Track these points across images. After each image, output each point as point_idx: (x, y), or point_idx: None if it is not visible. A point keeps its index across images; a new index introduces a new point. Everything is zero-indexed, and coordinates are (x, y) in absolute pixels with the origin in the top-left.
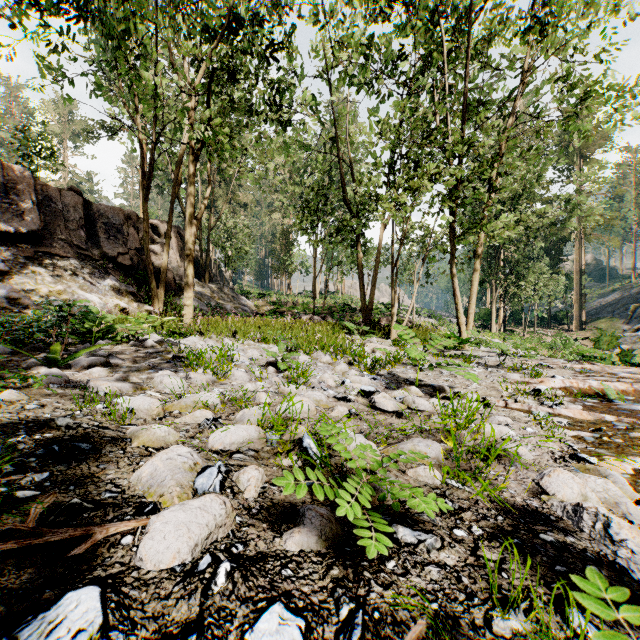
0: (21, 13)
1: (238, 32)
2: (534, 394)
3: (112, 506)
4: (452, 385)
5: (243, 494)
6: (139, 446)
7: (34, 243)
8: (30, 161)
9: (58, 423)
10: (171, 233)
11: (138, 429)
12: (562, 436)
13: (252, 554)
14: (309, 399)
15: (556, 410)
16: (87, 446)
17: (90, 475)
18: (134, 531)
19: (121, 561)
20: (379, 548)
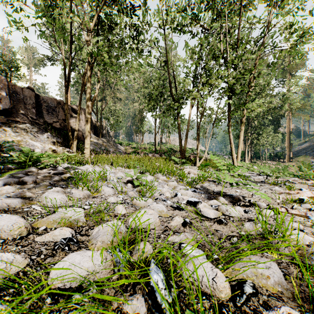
0: None
1: (114, 1)
2: (299, 202)
3: None
4: (242, 195)
5: None
6: None
7: (7, 115)
8: (6, 73)
9: None
10: (82, 112)
11: None
12: None
13: None
14: (154, 211)
15: None
16: None
17: None
18: None
19: None
20: None
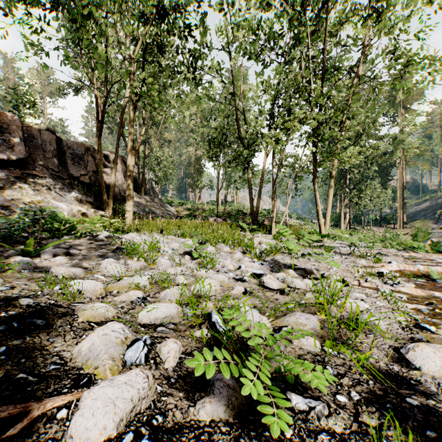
0: (11, 5)
1: (164, 19)
2: (378, 275)
3: (54, 378)
4: (318, 268)
5: (164, 364)
6: (83, 321)
7: (21, 167)
8: (19, 110)
9: (21, 302)
10: (118, 160)
11: (84, 307)
12: (404, 308)
13: (170, 425)
14: (215, 280)
15: (397, 288)
16: (42, 322)
17: (40, 348)
18: (69, 404)
19: (54, 436)
20: (282, 428)
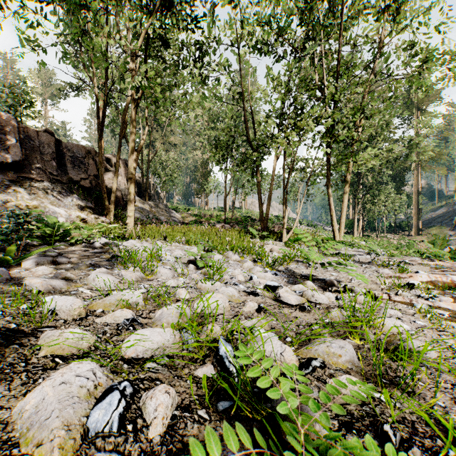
0: None
1: (168, 12)
2: (408, 287)
3: None
4: (338, 279)
5: (147, 430)
6: (46, 355)
7: (17, 170)
8: (15, 110)
9: None
10: (120, 164)
11: (50, 334)
12: (450, 329)
13: None
14: (223, 295)
15: (435, 303)
16: None
17: None
18: None
19: None
20: None
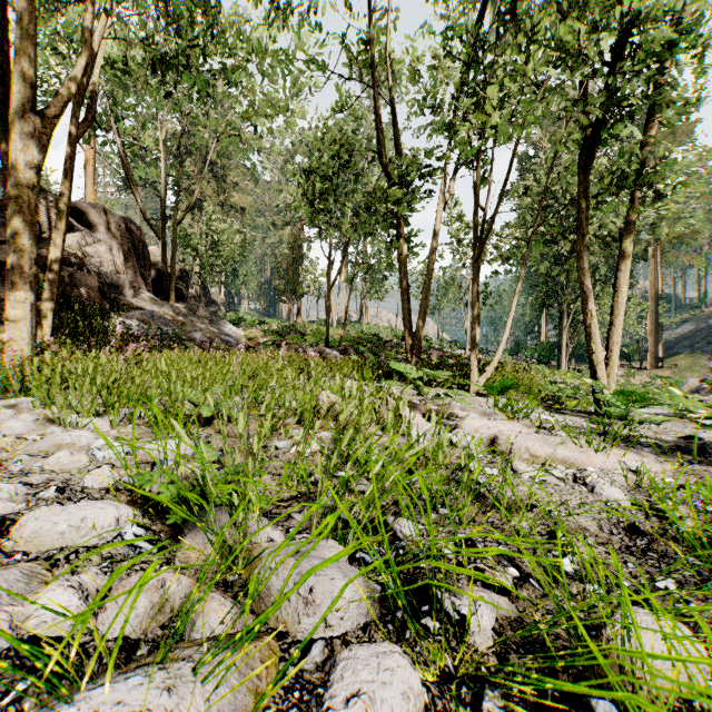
0: None
1: None
2: None
3: None
4: None
5: None
6: None
7: None
8: None
9: None
10: (110, 224)
11: None
12: None
13: None
14: None
15: None
16: None
17: None
18: None
19: None
20: None
